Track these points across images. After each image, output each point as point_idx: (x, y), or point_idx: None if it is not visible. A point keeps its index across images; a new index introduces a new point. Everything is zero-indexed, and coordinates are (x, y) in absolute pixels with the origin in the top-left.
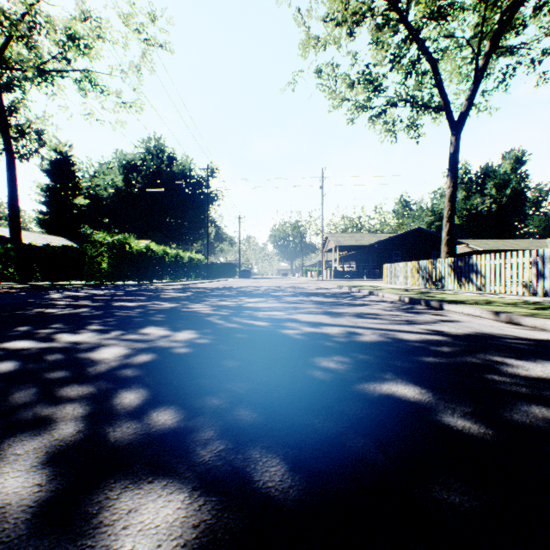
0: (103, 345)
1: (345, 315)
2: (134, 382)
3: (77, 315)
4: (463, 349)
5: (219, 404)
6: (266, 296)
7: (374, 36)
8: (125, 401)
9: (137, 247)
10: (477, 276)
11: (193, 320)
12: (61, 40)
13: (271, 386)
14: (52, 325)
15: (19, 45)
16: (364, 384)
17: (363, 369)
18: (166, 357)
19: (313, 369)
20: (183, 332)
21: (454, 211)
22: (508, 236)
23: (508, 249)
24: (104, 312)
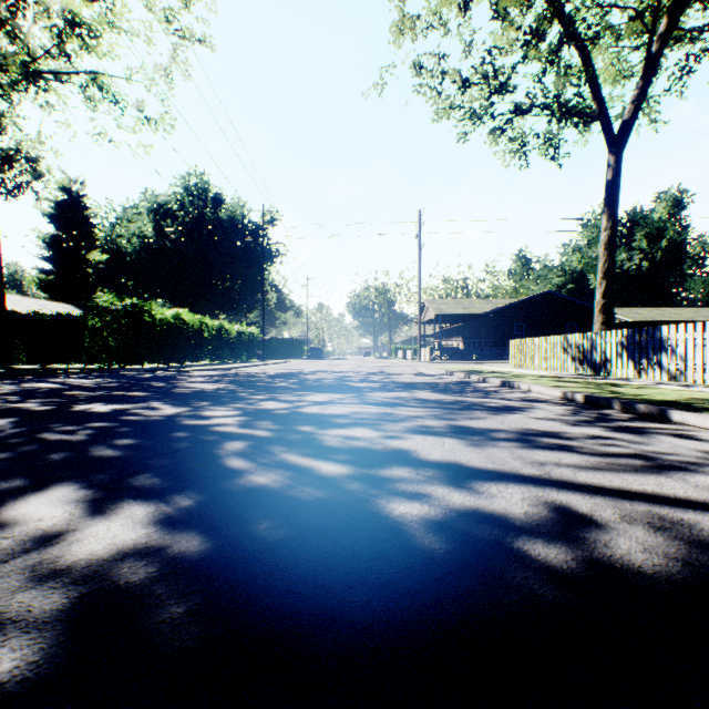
0: None
1: (499, 439)
2: None
3: None
4: None
5: None
6: (343, 389)
7: (501, 5)
8: None
9: (162, 315)
10: (670, 357)
11: (182, 456)
12: (55, 26)
13: None
14: None
15: None
16: None
17: None
18: None
19: None
20: (117, 512)
21: (613, 264)
22: (663, 303)
23: (667, 320)
24: (23, 430)
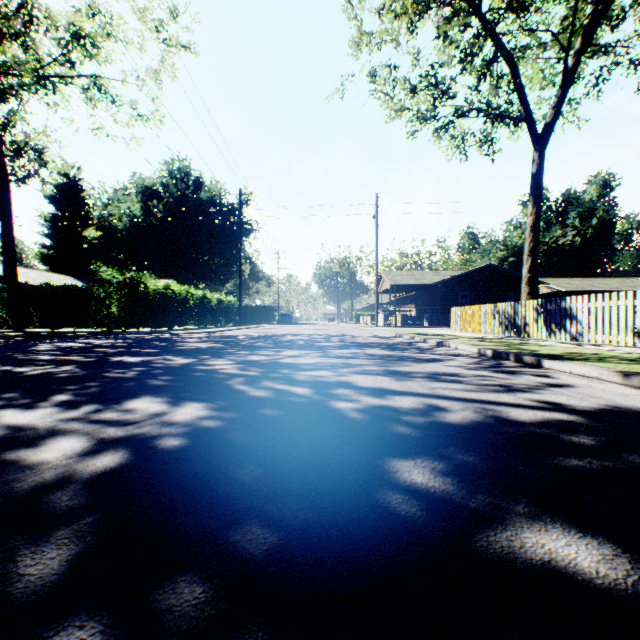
0: (54, 434)
1: (414, 377)
2: (60, 527)
3: (51, 377)
4: (614, 439)
5: (205, 601)
6: (309, 347)
7: (441, 29)
8: (12, 591)
9: (155, 286)
10: (572, 322)
11: (208, 384)
12: (63, 39)
13: (315, 537)
14: (5, 393)
15: (13, 45)
16: (488, 531)
17: (471, 487)
18: (143, 458)
19: (386, 489)
20: (187, 406)
21: (537, 243)
22: (594, 275)
23: (595, 290)
24: (91, 372)
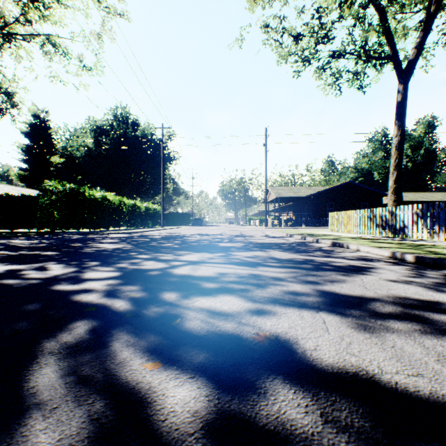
0: None
1: (384, 316)
2: None
3: None
4: None
5: None
6: (213, 248)
7: None
8: None
9: (92, 196)
10: None
11: None
12: (21, 1)
13: None
14: None
15: None
16: None
17: None
18: None
19: None
20: None
21: (401, 160)
22: (421, 190)
23: (425, 200)
24: None
